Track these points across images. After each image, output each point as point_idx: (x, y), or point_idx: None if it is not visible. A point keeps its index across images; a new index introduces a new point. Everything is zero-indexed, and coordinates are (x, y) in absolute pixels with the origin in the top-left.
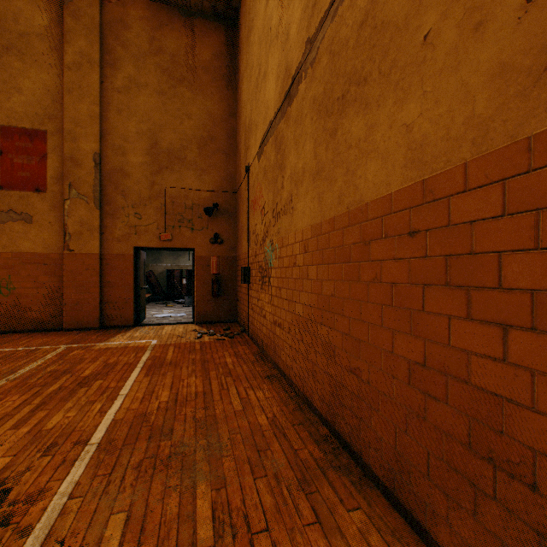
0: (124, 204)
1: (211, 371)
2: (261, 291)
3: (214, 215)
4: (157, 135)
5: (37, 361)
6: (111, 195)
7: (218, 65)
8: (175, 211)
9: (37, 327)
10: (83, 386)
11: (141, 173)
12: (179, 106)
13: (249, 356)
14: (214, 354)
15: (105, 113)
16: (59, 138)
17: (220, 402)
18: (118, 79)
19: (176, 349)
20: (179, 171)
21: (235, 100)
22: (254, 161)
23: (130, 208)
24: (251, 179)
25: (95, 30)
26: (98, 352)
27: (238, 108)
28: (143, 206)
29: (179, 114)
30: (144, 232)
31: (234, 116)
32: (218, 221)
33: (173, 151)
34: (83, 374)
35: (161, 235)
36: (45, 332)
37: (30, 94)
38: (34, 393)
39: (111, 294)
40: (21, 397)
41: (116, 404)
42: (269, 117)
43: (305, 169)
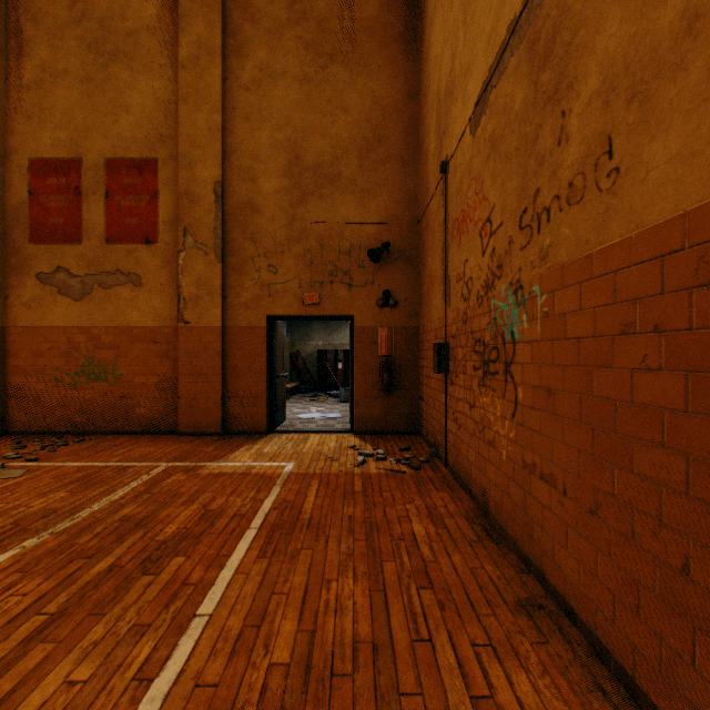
0: (253, 253)
1: (385, 561)
2: (482, 389)
3: (382, 262)
4: (299, 145)
5: (114, 493)
6: (236, 241)
7: (389, 20)
8: (324, 259)
9: (146, 428)
10: (146, 571)
11: (276, 206)
12: (330, 96)
13: (458, 524)
14: (387, 507)
15: (229, 123)
16: (172, 167)
17: (419, 709)
18: (245, 71)
19: (321, 489)
20: (329, 196)
21: (416, 72)
22: (459, 144)
23: (261, 259)
24: (453, 182)
25: (215, 5)
26: (204, 482)
27: (421, 83)
28: (278, 254)
29: (329, 109)
30: (281, 294)
31: (415, 98)
32: (389, 271)
33: (322, 167)
34: (161, 535)
35: (305, 296)
36: (156, 435)
37: (139, 112)
38: (65, 577)
39: (236, 385)
40: (40, 587)
41: (178, 654)
42: (507, 16)
43: (706, 5)
